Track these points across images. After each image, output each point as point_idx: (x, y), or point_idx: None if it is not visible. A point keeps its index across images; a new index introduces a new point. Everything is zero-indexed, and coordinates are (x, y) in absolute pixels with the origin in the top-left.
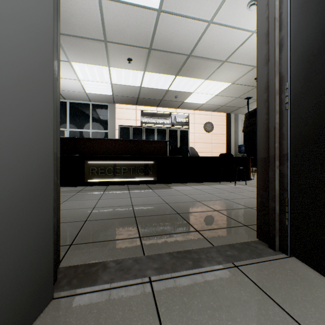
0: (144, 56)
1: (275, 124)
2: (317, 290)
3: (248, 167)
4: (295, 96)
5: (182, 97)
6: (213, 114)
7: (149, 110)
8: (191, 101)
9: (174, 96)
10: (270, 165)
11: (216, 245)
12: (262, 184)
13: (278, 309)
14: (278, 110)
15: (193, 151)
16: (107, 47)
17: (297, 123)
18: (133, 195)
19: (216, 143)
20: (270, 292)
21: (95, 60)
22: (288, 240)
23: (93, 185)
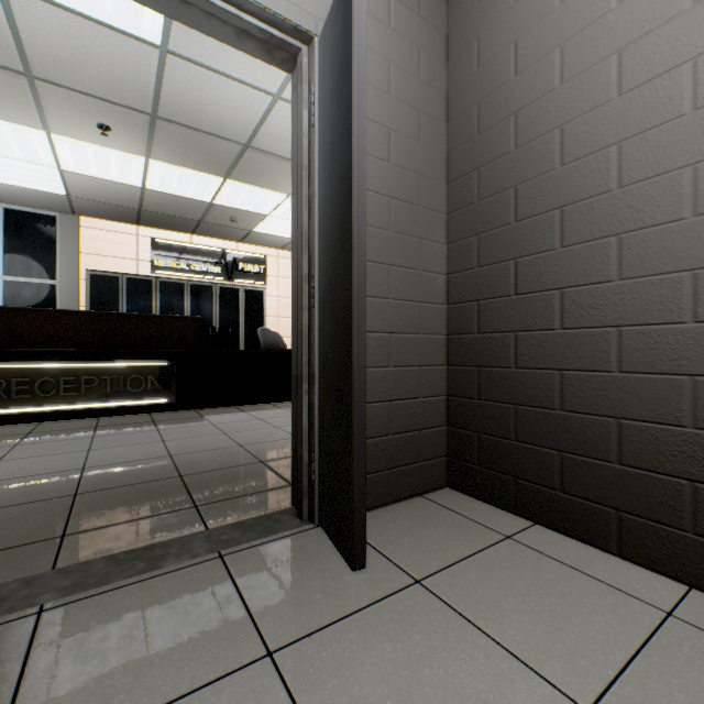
0: (143, 127)
1: (303, 327)
2: (313, 567)
3: None
4: (321, 289)
5: (246, 221)
6: None
7: (173, 241)
8: (269, 232)
9: (230, 218)
10: (299, 389)
11: (213, 526)
12: (296, 418)
13: (238, 603)
14: (308, 306)
15: (269, 336)
16: (37, 90)
17: (322, 330)
18: (100, 443)
19: None
20: (244, 584)
21: (2, 109)
22: (315, 502)
23: None
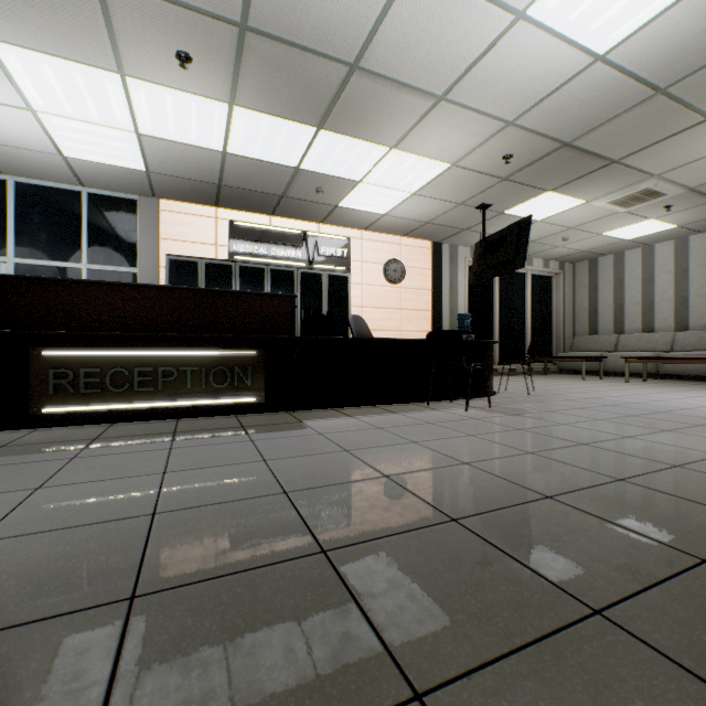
0: (229, 50)
1: None
2: None
3: (488, 364)
4: None
5: (333, 192)
6: (404, 241)
7: (251, 223)
8: (356, 206)
9: (315, 189)
10: None
11: None
12: None
13: None
14: None
15: (361, 325)
16: (106, 1)
17: None
18: (178, 459)
19: (411, 309)
20: None
21: (72, 42)
22: None
23: (62, 425)
